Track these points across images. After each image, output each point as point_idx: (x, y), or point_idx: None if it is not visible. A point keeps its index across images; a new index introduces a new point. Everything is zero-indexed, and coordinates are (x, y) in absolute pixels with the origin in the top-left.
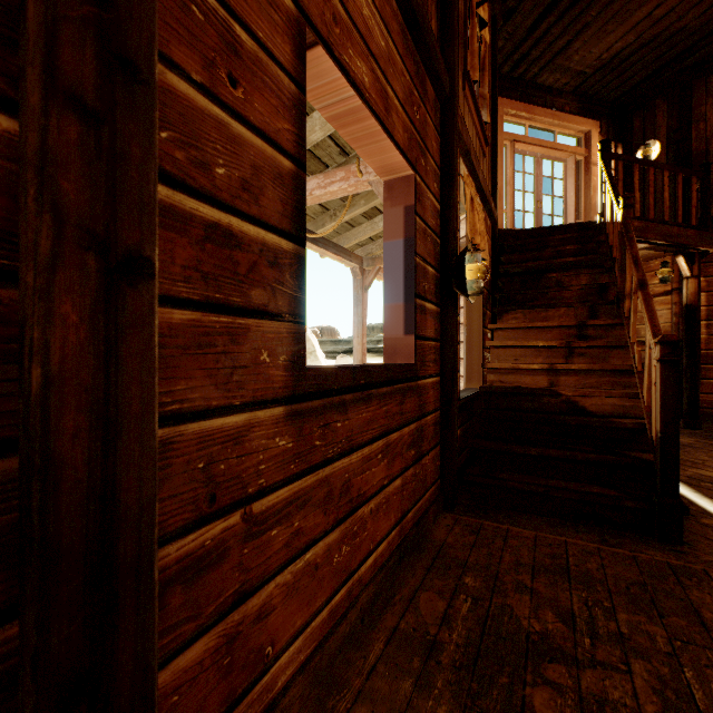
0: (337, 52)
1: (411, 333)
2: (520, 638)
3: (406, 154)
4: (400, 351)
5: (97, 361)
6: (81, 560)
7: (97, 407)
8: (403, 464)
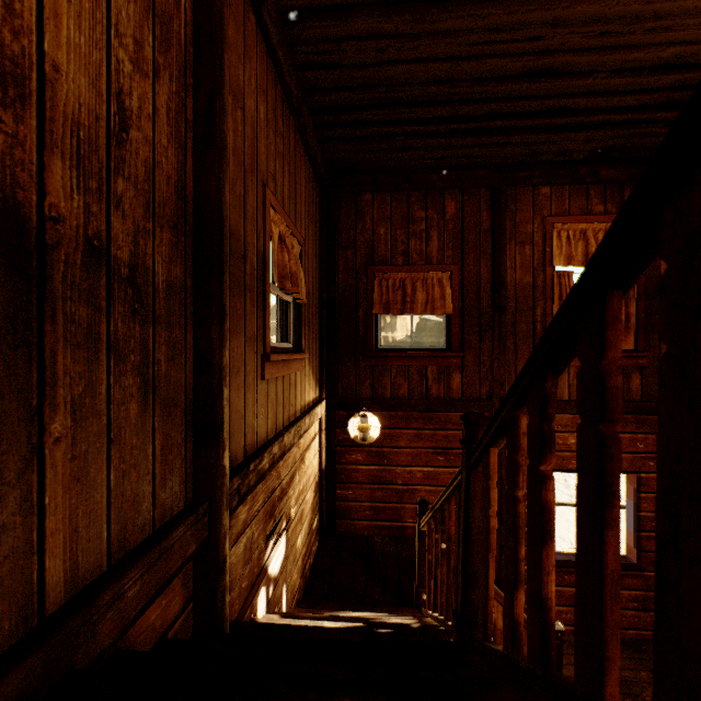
0: (564, 468)
1: (635, 548)
2: (633, 692)
3: (625, 470)
4: (631, 553)
5: (498, 558)
6: (497, 581)
7: (498, 563)
8: (622, 605)
